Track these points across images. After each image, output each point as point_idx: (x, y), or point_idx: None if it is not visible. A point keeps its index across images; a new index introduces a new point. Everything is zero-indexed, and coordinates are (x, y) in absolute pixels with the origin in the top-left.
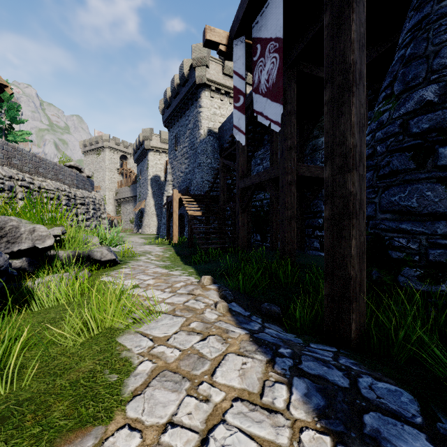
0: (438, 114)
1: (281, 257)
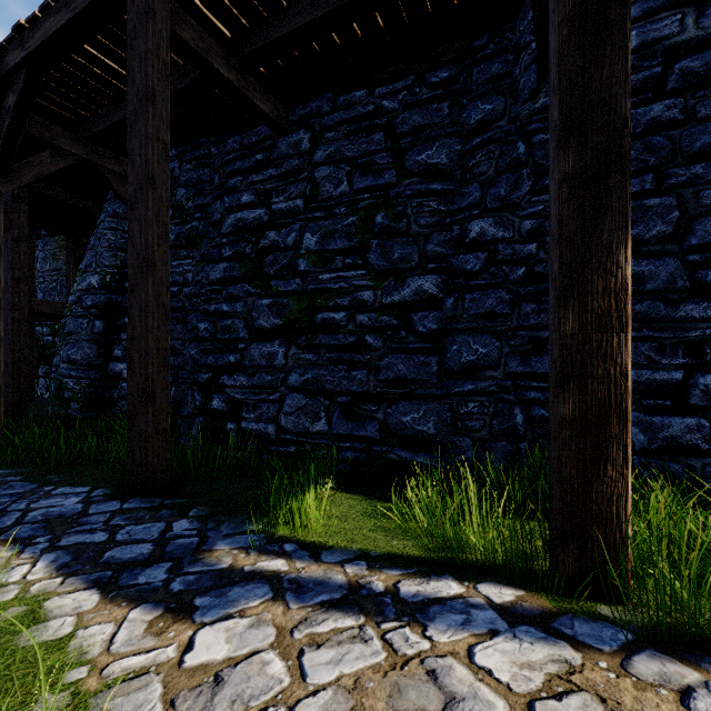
0: (97, 297)
1: (6, 408)
